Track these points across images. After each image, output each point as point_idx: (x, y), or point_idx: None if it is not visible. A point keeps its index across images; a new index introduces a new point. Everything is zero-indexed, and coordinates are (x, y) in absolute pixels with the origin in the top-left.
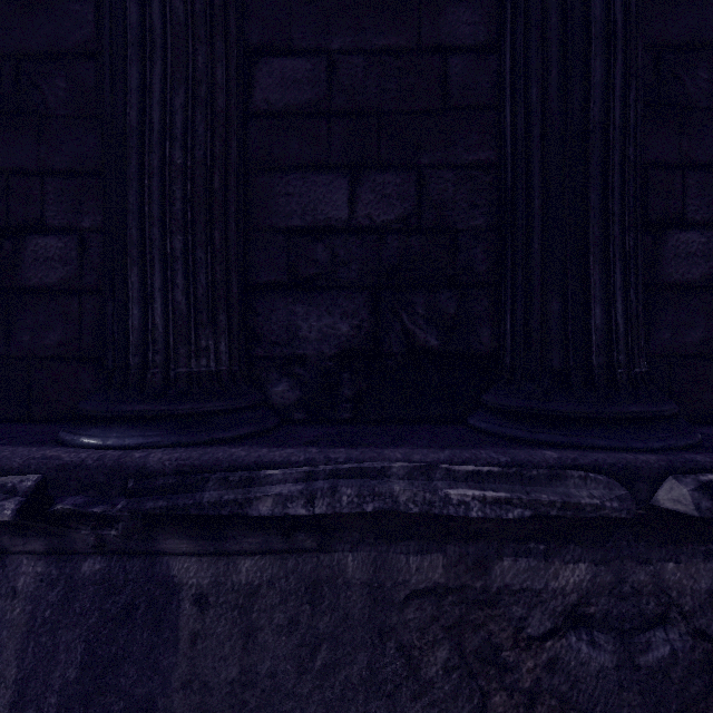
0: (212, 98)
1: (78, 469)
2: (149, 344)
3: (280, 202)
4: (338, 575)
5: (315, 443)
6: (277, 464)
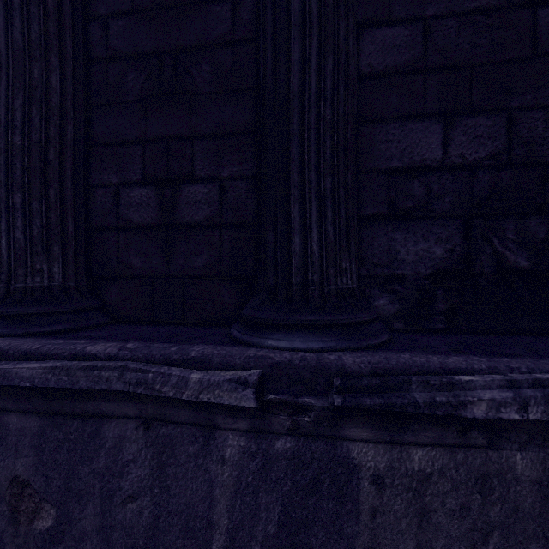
0: (347, 64)
1: (288, 367)
2: (308, 266)
3: (381, 148)
4: (505, 471)
5: (463, 352)
6: (463, 370)
